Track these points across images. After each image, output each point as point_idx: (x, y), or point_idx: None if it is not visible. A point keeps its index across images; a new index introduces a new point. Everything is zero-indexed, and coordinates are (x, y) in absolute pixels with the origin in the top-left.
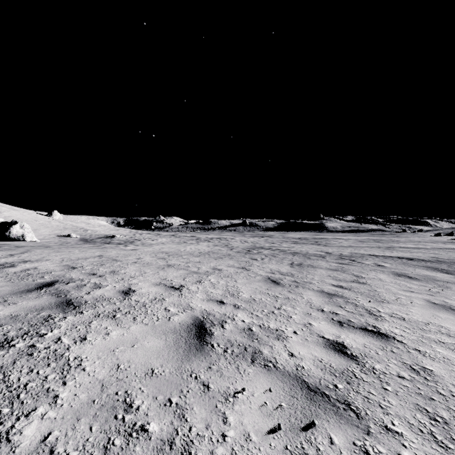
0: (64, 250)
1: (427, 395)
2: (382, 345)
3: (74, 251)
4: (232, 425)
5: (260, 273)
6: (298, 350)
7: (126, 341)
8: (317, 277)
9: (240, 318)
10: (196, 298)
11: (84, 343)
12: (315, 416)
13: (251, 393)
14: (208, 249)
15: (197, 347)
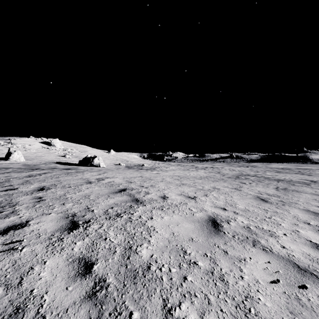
0: (121, 172)
1: None
2: None
3: (126, 173)
4: (246, 273)
5: (250, 193)
6: (288, 245)
7: (173, 222)
8: (302, 199)
9: (240, 220)
10: (206, 205)
11: (153, 220)
12: (305, 283)
13: (255, 261)
14: (206, 175)
15: (215, 232)
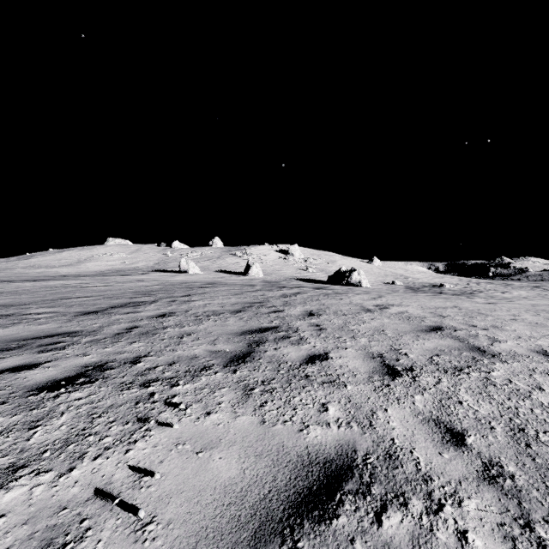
0: (410, 297)
1: None
2: None
3: (420, 299)
4: None
5: None
6: None
7: None
8: None
9: None
10: None
11: (546, 393)
12: None
13: None
14: None
15: None
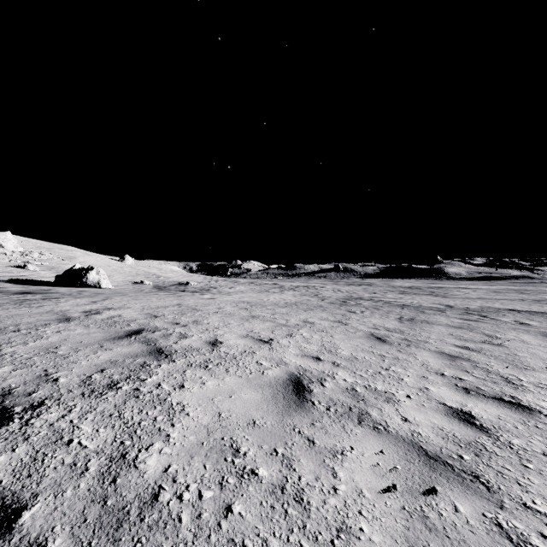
0: (142, 298)
1: None
2: (523, 419)
3: (151, 299)
4: (343, 480)
5: (361, 328)
6: (412, 415)
7: (223, 391)
8: (434, 335)
9: (341, 377)
10: (289, 353)
11: (183, 390)
12: (436, 483)
13: (360, 453)
14: (295, 299)
15: (297, 403)
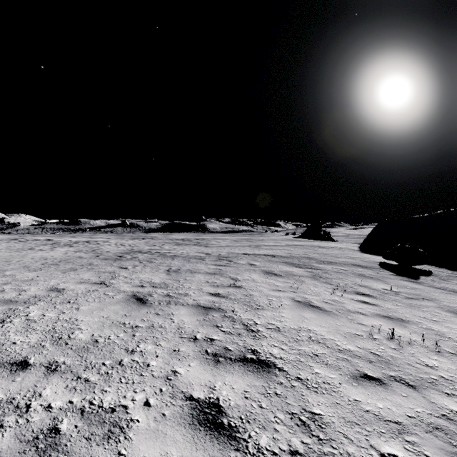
0: None
1: None
2: (265, 386)
3: None
4: None
5: (124, 288)
6: (142, 456)
7: None
8: (194, 285)
9: (45, 401)
10: None
11: None
12: None
13: None
14: (62, 258)
15: None
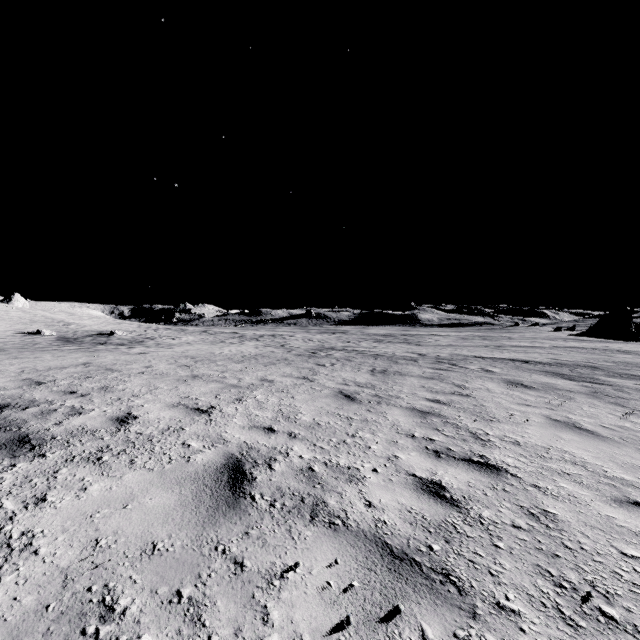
0: (27, 355)
1: (550, 551)
2: (492, 483)
3: (43, 356)
4: (277, 625)
5: (329, 385)
6: (378, 496)
7: (114, 499)
8: (406, 389)
9: (297, 453)
10: (233, 426)
11: (42, 507)
12: (400, 598)
13: (308, 569)
14: (256, 352)
15: (230, 501)
